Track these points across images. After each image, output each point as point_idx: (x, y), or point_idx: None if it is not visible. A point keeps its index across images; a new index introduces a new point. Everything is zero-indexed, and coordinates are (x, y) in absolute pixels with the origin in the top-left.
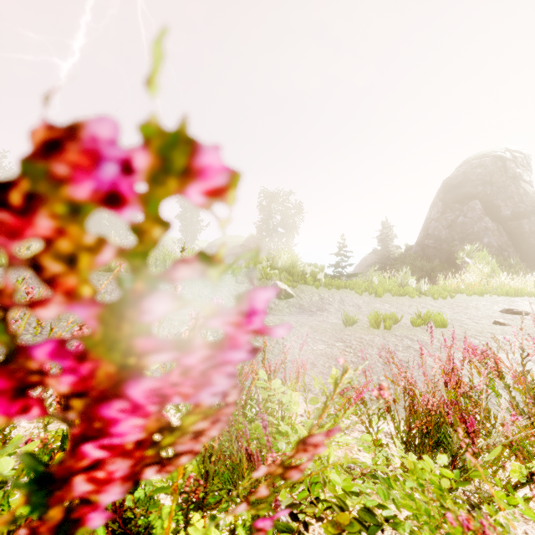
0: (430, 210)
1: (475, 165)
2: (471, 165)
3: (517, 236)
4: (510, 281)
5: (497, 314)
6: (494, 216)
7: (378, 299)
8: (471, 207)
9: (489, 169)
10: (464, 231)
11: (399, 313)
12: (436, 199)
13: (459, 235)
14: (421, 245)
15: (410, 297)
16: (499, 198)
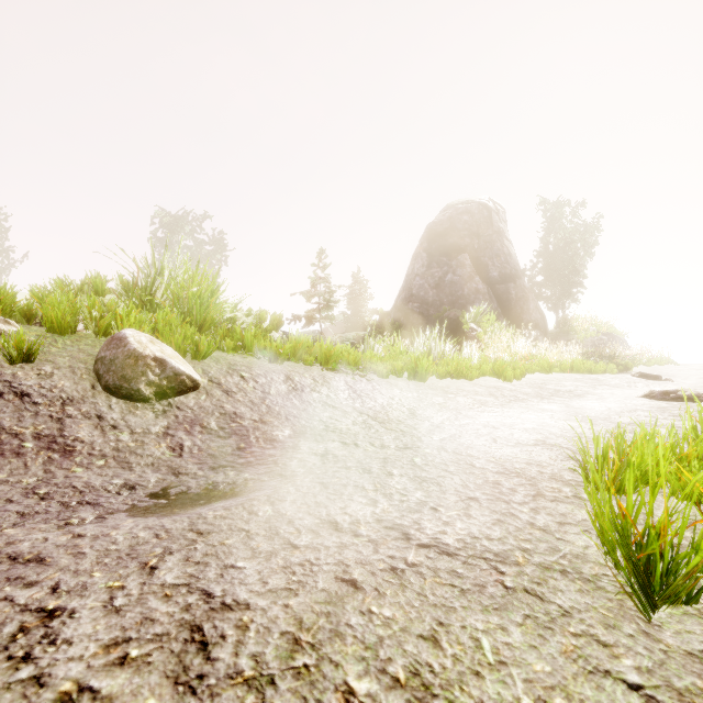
0: (413, 263)
1: (461, 211)
2: (458, 210)
3: (505, 304)
4: (547, 351)
5: (660, 403)
6: (482, 276)
7: (423, 385)
8: (461, 262)
9: (476, 217)
10: (454, 293)
11: (522, 420)
12: (420, 248)
13: (448, 297)
14: (404, 310)
15: (466, 377)
16: (487, 255)
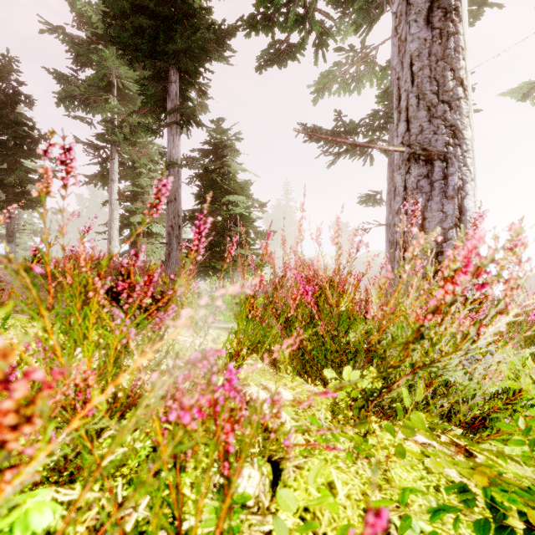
0: None
1: None
2: None
3: None
4: None
5: None
6: None
7: None
8: None
9: None
10: None
11: None
12: None
13: None
14: None
15: None
16: None
